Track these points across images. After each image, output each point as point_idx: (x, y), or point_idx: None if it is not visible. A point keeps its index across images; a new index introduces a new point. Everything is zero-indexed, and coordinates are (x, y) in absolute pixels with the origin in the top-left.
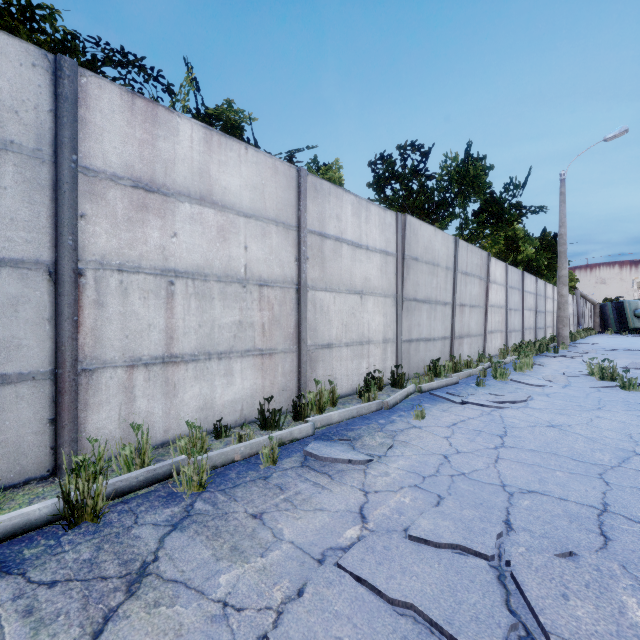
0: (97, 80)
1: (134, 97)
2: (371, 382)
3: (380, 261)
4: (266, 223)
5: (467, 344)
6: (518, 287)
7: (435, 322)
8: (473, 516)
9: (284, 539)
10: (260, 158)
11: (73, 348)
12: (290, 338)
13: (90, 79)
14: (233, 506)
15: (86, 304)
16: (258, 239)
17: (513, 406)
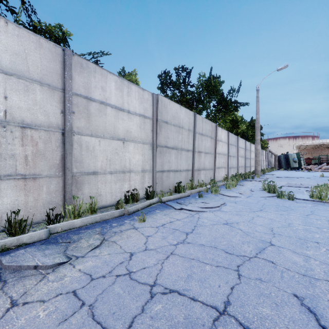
0: None
1: None
2: (129, 197)
3: (139, 121)
4: (29, 82)
5: (203, 174)
6: (235, 144)
7: (181, 161)
8: None
9: None
10: (22, 33)
11: None
12: (56, 167)
13: None
14: None
15: None
16: (20, 92)
17: (211, 210)
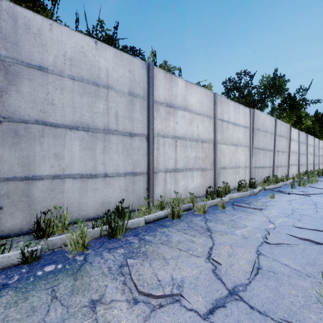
0: (157, 69)
1: (166, 73)
2: (241, 185)
3: (243, 131)
4: (203, 116)
5: (280, 170)
6: (304, 142)
7: (266, 159)
8: (317, 224)
9: (248, 225)
10: (202, 90)
11: (152, 164)
12: (211, 164)
13: (155, 69)
14: (220, 218)
15: (154, 149)
16: (201, 123)
17: (314, 196)
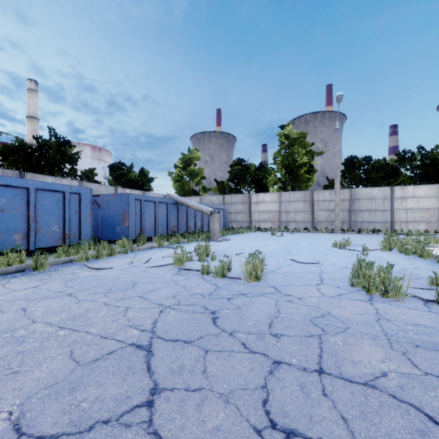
0: (396, 187)
1: (401, 187)
2: None
3: None
4: (429, 198)
5: None
6: None
7: None
8: None
9: None
10: (427, 186)
11: (393, 219)
12: (436, 219)
13: (395, 187)
14: None
15: (394, 214)
16: (426, 201)
17: None
